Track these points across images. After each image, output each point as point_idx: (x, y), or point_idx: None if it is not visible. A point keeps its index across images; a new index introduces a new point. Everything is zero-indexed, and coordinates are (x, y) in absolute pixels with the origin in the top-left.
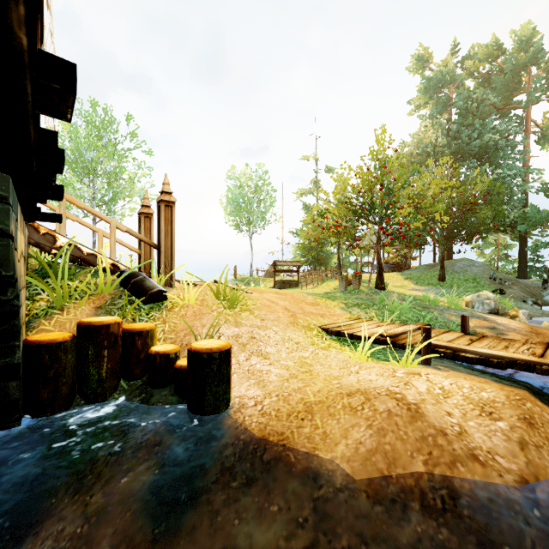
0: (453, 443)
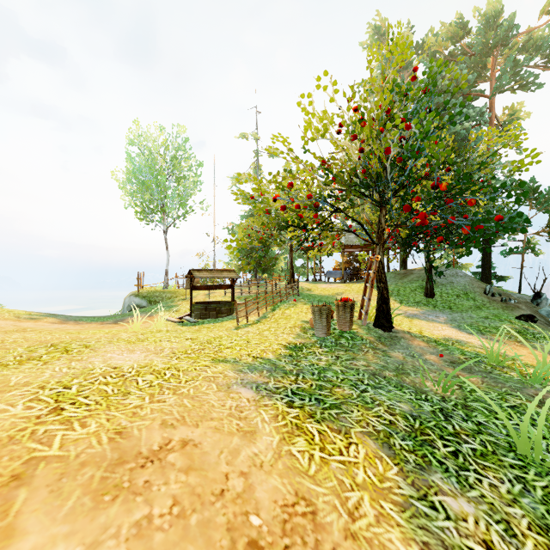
0: None
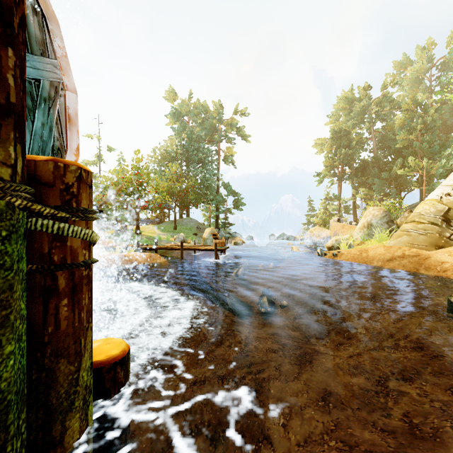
0: (133, 260)
